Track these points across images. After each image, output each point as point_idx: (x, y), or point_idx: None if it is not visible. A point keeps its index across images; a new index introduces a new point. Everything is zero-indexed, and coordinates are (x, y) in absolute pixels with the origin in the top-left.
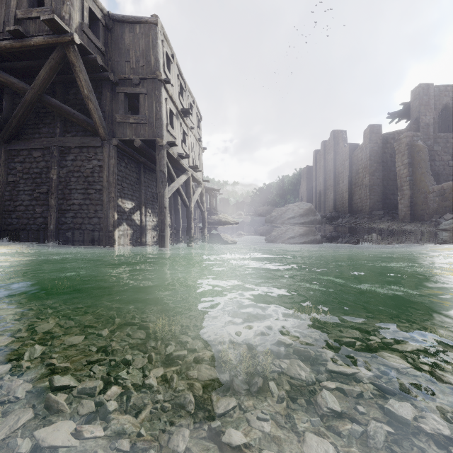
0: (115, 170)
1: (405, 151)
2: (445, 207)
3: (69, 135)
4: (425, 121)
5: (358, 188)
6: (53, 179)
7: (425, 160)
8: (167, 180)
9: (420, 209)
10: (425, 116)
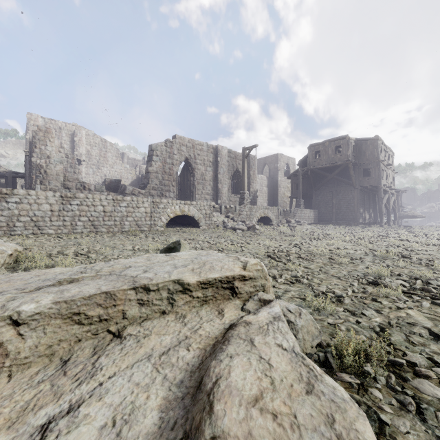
0: (359, 198)
1: None
2: None
3: (339, 187)
4: None
5: None
6: (334, 203)
7: None
8: (371, 194)
9: None
10: None
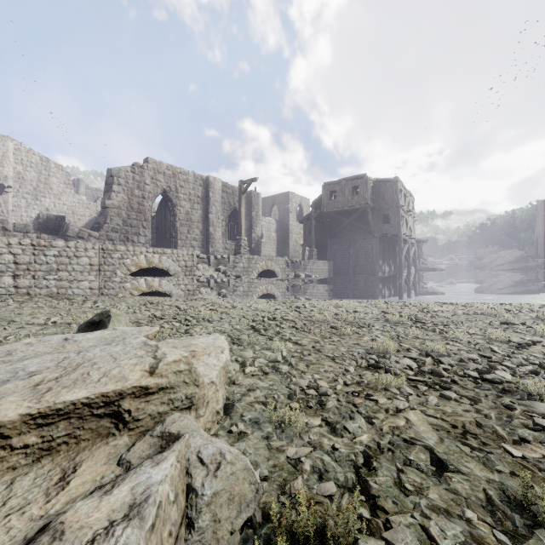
0: (378, 248)
1: None
2: None
3: (357, 234)
4: None
5: None
6: (351, 253)
7: None
8: (392, 244)
9: None
10: None
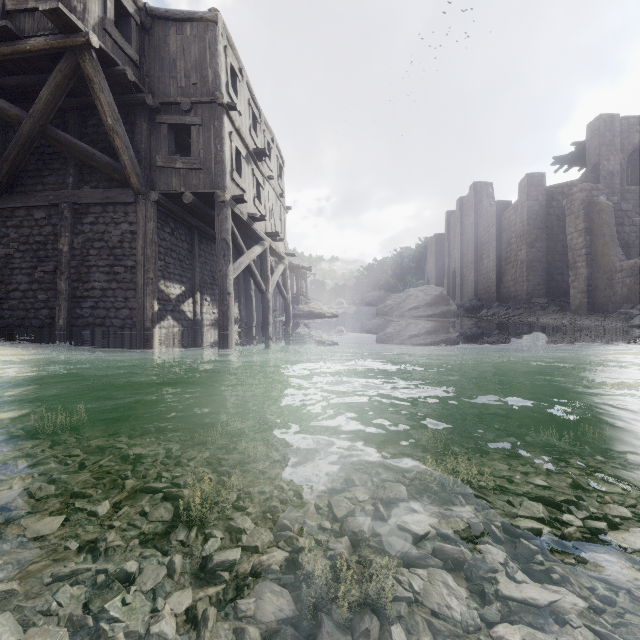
0: (154, 238)
1: (579, 212)
2: (639, 292)
3: (86, 186)
4: (607, 168)
5: (510, 265)
6: (63, 251)
7: (610, 224)
8: (234, 253)
9: (603, 295)
10: (607, 161)
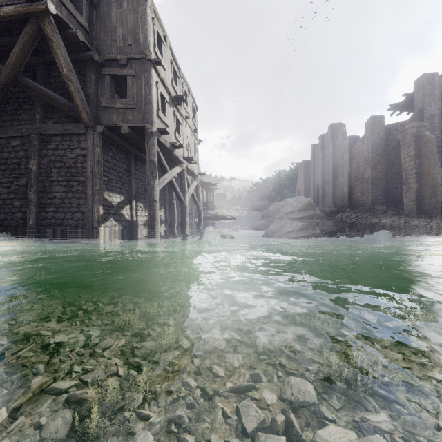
0: (100, 160)
1: (411, 143)
2: None
3: (50, 122)
4: (429, 112)
5: (359, 182)
6: (32, 170)
7: (434, 151)
8: (161, 173)
9: (428, 203)
10: (429, 106)
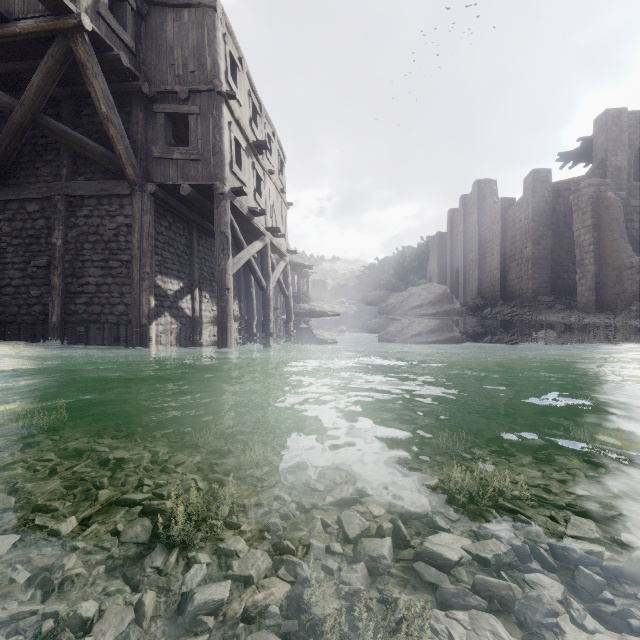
0: (151, 231)
1: (587, 207)
2: None
3: (81, 178)
4: (614, 164)
5: (515, 263)
6: (57, 245)
7: (619, 220)
8: (234, 250)
9: (611, 292)
10: (614, 156)
